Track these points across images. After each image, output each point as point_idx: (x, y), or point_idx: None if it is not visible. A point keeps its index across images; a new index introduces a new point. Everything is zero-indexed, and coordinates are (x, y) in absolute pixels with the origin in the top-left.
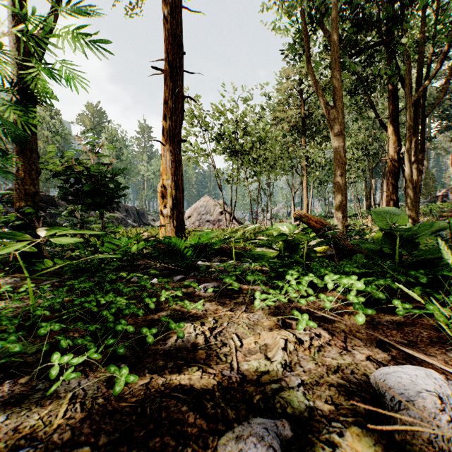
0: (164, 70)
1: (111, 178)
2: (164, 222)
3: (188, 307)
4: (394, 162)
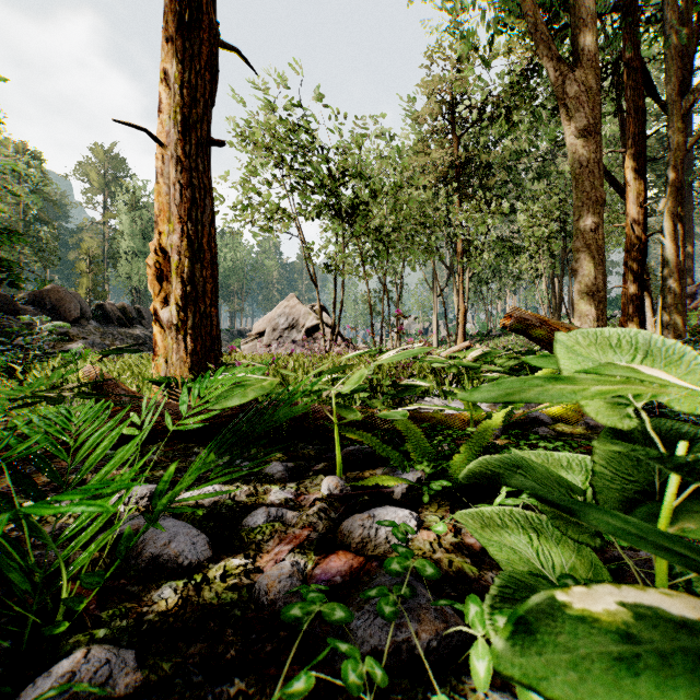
0: None
1: None
2: (164, 340)
3: None
4: (637, 232)
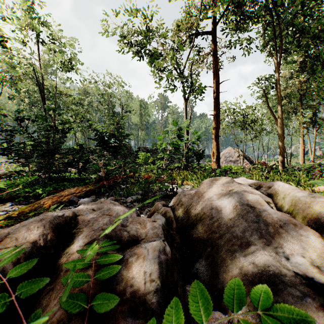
0: (213, 115)
1: (202, 153)
2: (213, 163)
3: None
4: None
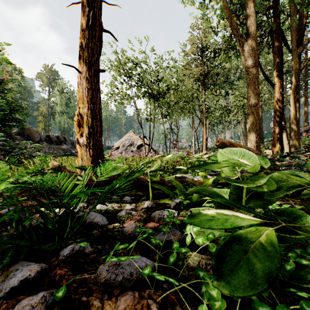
0: None
1: None
2: (81, 151)
3: None
4: (279, 104)
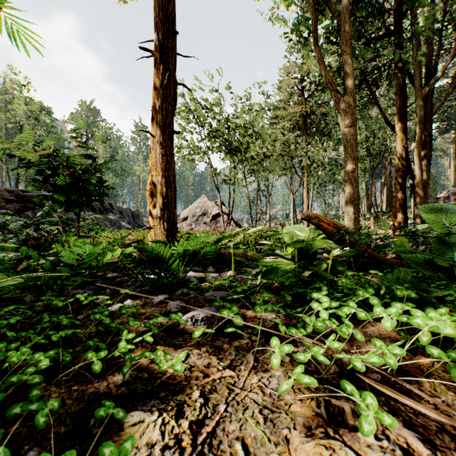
0: (154, 51)
1: (86, 171)
2: (154, 224)
3: (161, 364)
4: (402, 161)
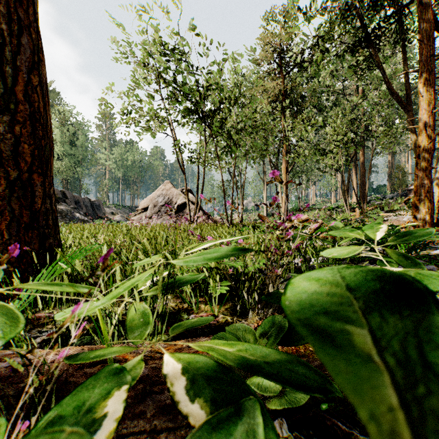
0: None
1: None
2: None
3: None
4: (428, 131)
